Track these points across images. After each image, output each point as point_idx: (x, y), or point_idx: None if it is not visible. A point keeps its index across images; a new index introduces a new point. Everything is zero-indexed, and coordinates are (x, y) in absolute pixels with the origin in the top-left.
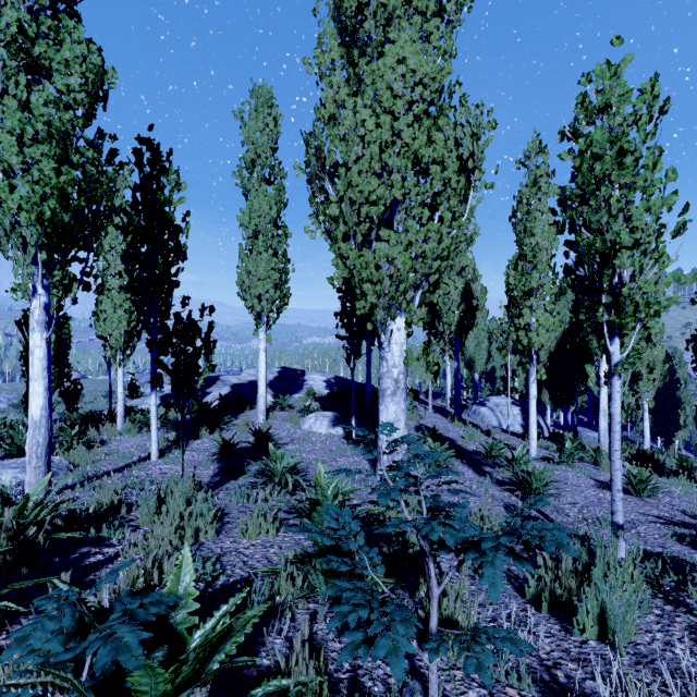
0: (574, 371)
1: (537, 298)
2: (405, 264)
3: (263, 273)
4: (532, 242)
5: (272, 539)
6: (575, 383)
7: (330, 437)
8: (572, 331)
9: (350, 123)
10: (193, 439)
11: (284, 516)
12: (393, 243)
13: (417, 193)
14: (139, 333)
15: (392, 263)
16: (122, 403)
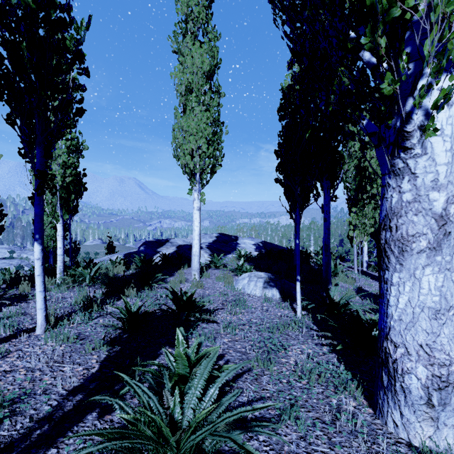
0: None
1: None
2: None
3: (194, 127)
4: None
5: None
6: None
7: (266, 302)
8: None
9: None
10: (118, 298)
11: None
12: None
13: None
14: (80, 191)
15: None
16: (61, 258)
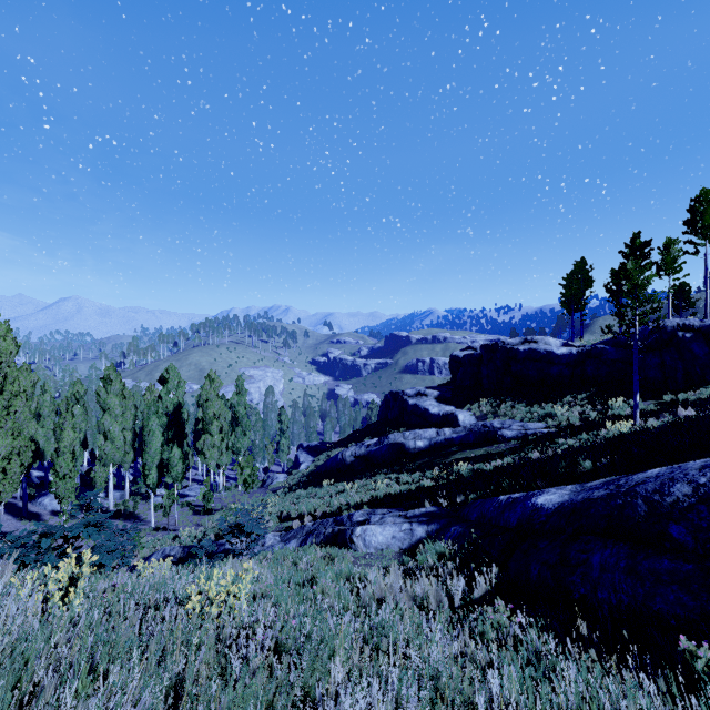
0: None
1: None
2: None
3: None
4: (63, 445)
5: None
6: None
7: None
8: None
9: None
10: None
11: None
12: None
13: (1, 453)
14: None
15: None
16: None
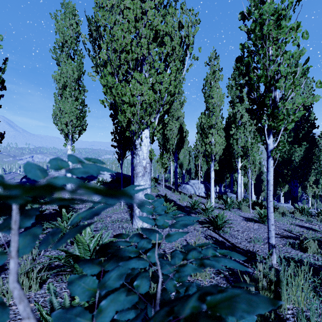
0: (224, 168)
1: (214, 129)
2: (150, 97)
3: (68, 109)
4: (212, 101)
5: (33, 294)
6: (224, 174)
7: None
8: (224, 150)
9: (114, 0)
10: None
11: (43, 274)
12: (143, 84)
13: None
14: None
15: (142, 96)
16: None
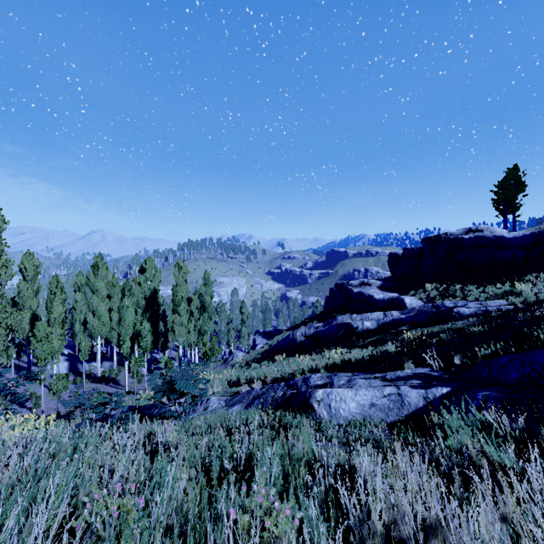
0: None
1: (55, 336)
2: None
3: None
4: (53, 316)
5: None
6: None
7: None
8: None
9: None
10: None
11: None
12: None
13: None
14: None
15: None
16: None
